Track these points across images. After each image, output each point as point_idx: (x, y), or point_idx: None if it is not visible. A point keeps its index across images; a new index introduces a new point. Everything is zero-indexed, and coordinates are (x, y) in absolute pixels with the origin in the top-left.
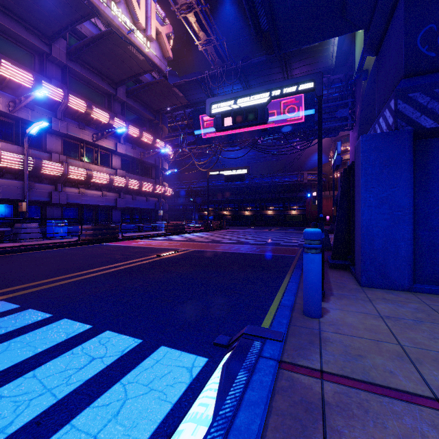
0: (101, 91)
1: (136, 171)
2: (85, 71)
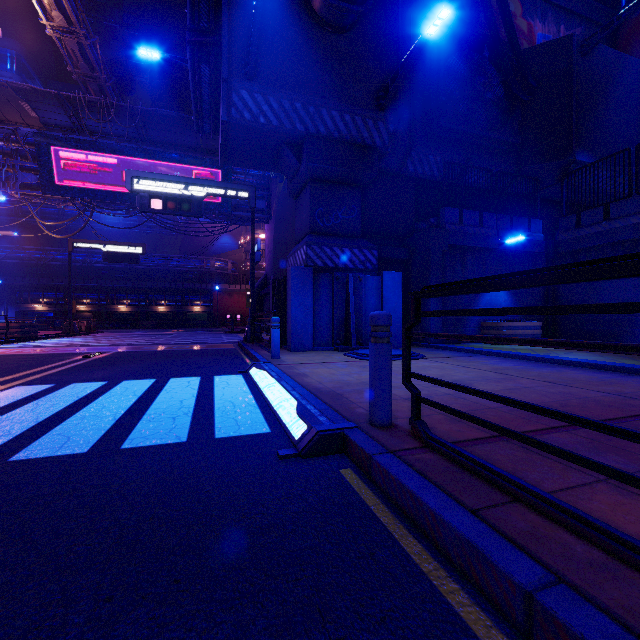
0: None
1: None
2: None
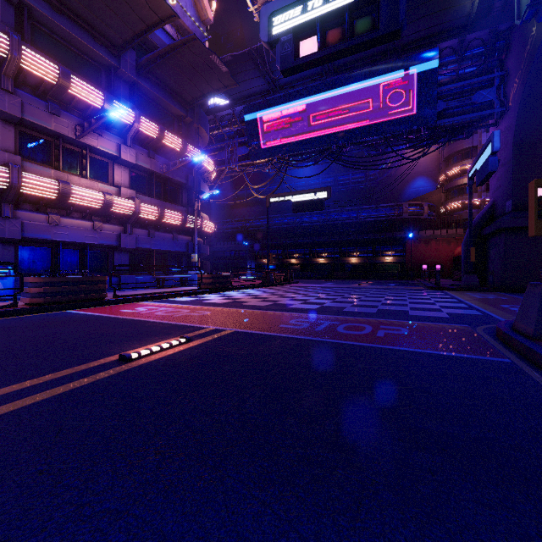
0: (93, 60)
1: (157, 194)
2: (61, 19)
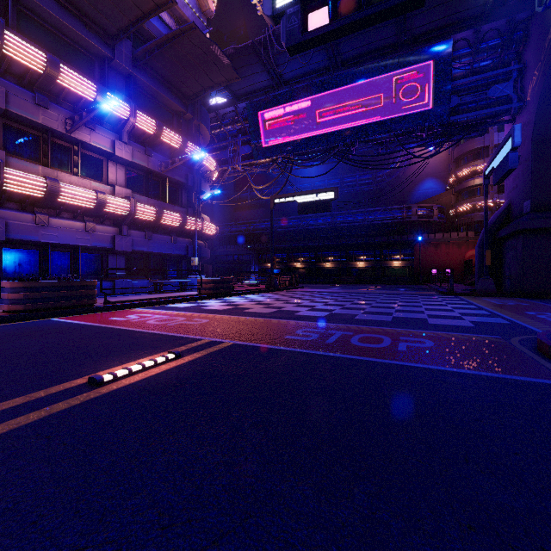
0: (86, 50)
1: (155, 194)
2: (49, 4)
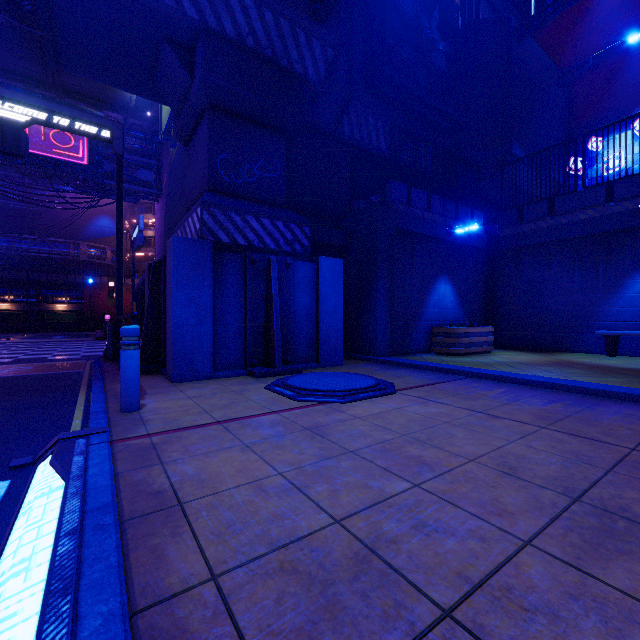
0: None
1: None
2: None
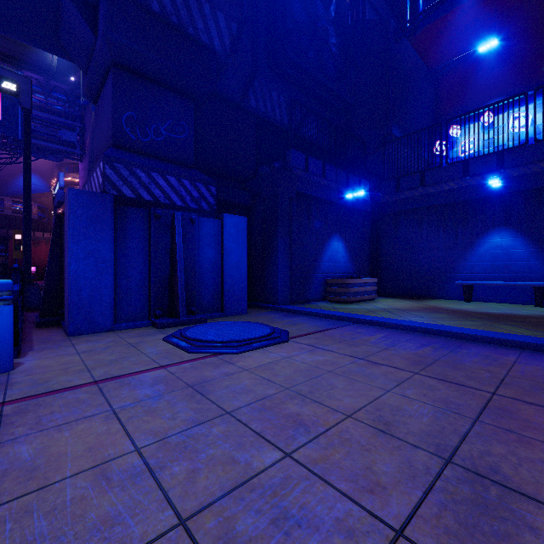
0: None
1: None
2: None
